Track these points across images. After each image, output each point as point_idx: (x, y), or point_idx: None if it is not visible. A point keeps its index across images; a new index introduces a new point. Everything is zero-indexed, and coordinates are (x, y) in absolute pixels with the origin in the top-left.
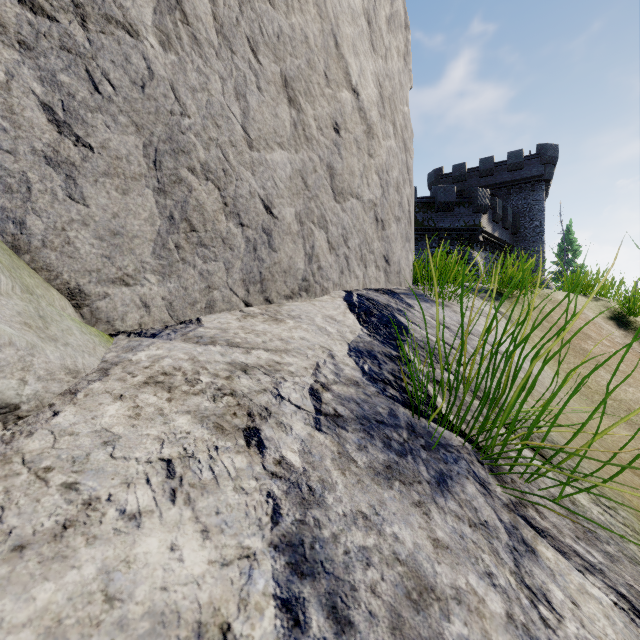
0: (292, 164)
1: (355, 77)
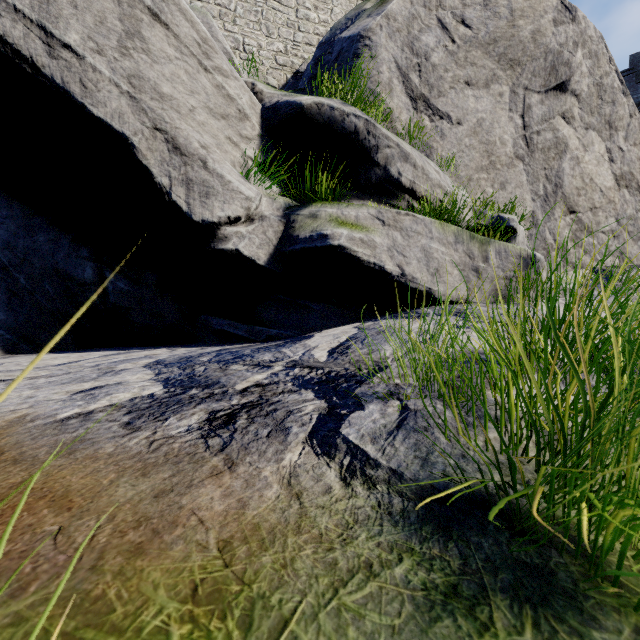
0: (571, 232)
1: (599, 186)
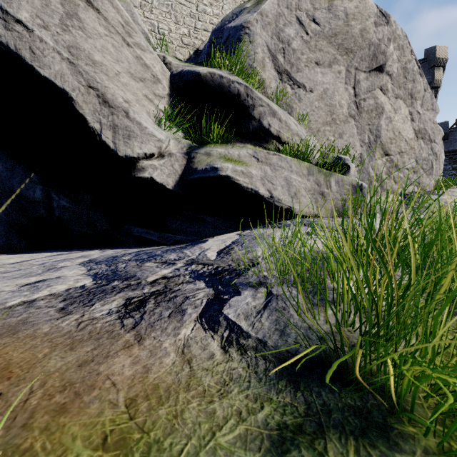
0: (386, 168)
1: (405, 137)
